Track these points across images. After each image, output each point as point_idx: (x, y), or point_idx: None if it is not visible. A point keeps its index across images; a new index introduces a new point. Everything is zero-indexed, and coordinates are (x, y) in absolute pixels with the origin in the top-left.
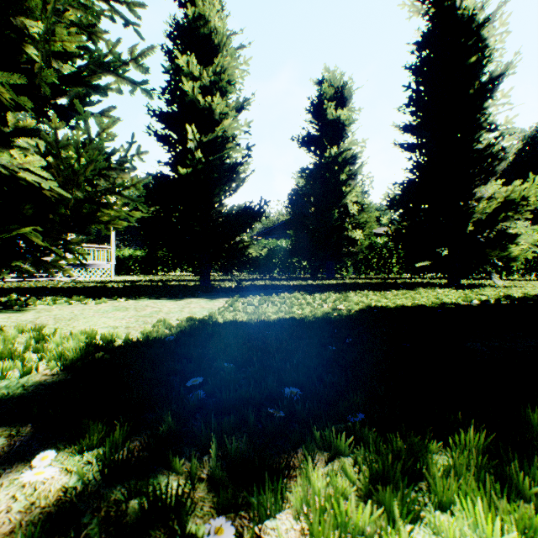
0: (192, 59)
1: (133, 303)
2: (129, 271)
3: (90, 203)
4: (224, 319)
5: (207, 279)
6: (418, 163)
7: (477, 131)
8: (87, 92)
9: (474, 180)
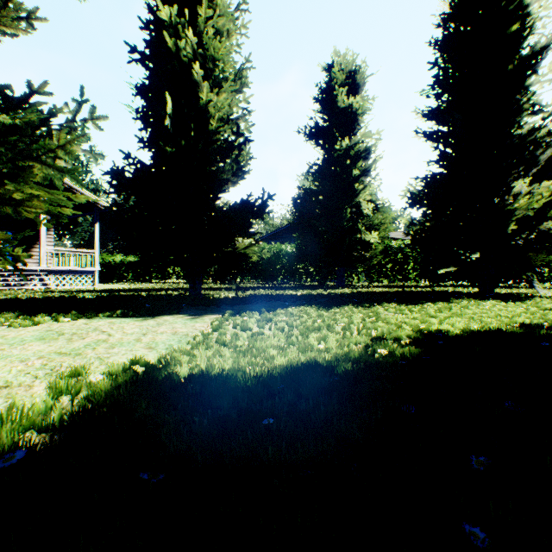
0: (175, 11)
1: (81, 323)
2: (120, 278)
3: None
4: (192, 366)
5: (197, 288)
6: (445, 153)
7: (522, 111)
8: None
9: (511, 172)
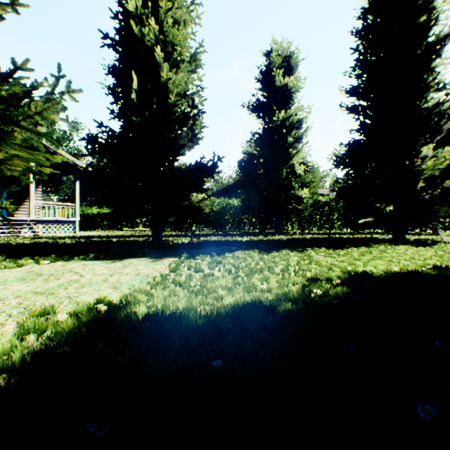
0: (140, 3)
1: (58, 265)
2: (97, 226)
3: None
4: (149, 306)
5: (159, 235)
6: (364, 123)
7: (429, 88)
8: None
9: (419, 139)
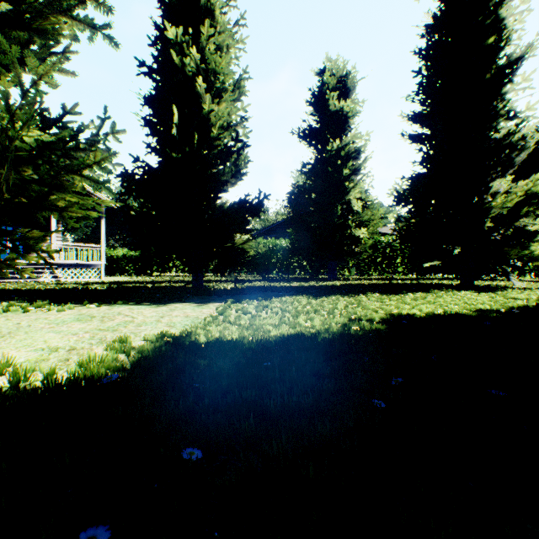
0: (180, 31)
1: (105, 309)
2: (122, 271)
3: (39, 184)
4: (208, 337)
5: (199, 280)
6: (428, 155)
7: (497, 118)
8: (31, 37)
9: (489, 173)
